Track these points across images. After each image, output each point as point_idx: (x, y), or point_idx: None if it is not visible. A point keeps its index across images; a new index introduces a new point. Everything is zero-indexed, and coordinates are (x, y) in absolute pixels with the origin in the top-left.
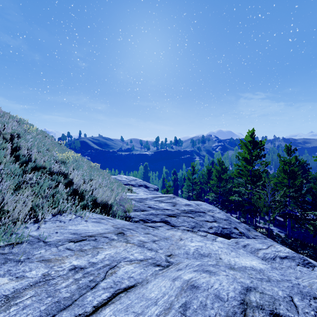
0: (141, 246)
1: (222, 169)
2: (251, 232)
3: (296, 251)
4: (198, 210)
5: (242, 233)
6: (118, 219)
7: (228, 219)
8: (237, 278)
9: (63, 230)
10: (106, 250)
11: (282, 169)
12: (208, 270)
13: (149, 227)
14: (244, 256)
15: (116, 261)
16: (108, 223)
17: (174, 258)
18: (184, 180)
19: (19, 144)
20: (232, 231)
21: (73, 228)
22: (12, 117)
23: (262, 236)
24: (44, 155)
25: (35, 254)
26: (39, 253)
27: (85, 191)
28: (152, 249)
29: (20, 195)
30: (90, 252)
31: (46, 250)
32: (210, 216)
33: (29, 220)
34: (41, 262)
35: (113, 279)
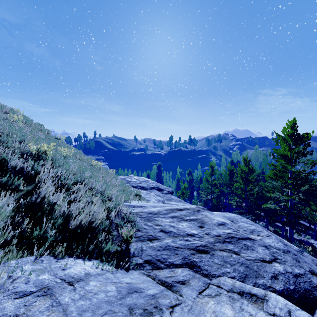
0: None
1: (249, 169)
2: None
3: None
4: (240, 235)
5: None
6: (94, 276)
7: (289, 249)
8: None
9: None
10: None
11: None
12: None
13: (162, 285)
14: None
15: None
16: None
17: None
18: (201, 181)
19: None
20: (312, 283)
21: None
22: (0, 106)
23: None
24: (8, 148)
25: None
26: None
27: (53, 206)
28: None
29: None
30: None
31: None
32: (262, 246)
33: None
34: None
35: None
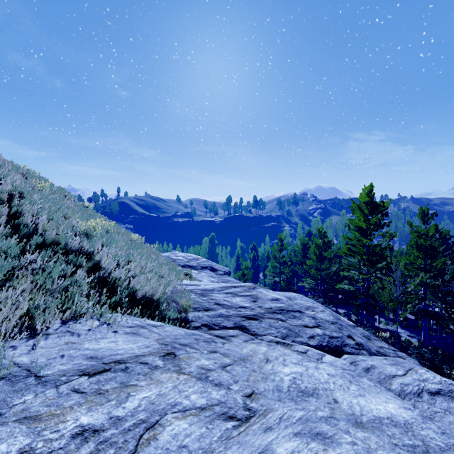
0: (202, 379)
1: (324, 243)
2: (372, 341)
3: (440, 370)
4: (291, 308)
5: (360, 345)
6: (167, 326)
7: (337, 321)
8: (373, 449)
9: (73, 351)
10: (143, 390)
11: (414, 243)
12: (319, 432)
13: (217, 337)
14: (373, 393)
15: (159, 412)
16: (151, 335)
17: (258, 400)
18: (268, 259)
19: (20, 208)
20: (344, 342)
21: (92, 346)
22: (15, 167)
23: (389, 348)
24: (58, 225)
25: (14, 405)
26: (22, 402)
27: (118, 281)
28: (221, 385)
29: (13, 289)
30: (114, 396)
31: (37, 394)
32: (310, 317)
33: (22, 333)
34: (21, 422)
35: (150, 452)
